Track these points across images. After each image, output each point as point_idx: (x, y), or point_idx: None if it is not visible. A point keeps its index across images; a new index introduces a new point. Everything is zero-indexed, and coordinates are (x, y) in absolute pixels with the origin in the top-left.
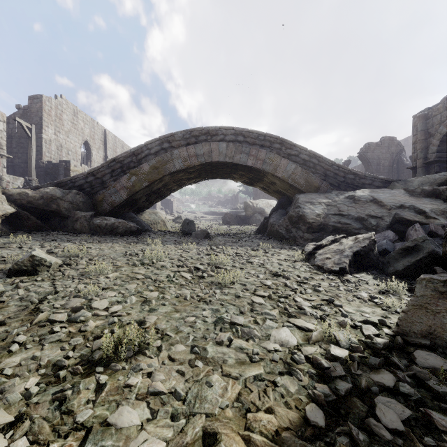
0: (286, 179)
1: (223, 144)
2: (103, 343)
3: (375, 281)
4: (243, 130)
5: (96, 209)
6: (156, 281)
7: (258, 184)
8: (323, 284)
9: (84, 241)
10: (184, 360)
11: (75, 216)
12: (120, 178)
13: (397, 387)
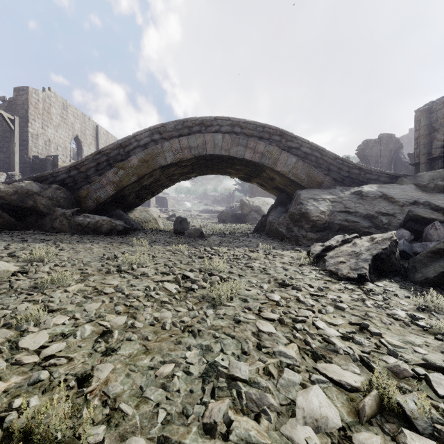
0: (286, 174)
1: (219, 135)
2: None
3: (404, 292)
4: (240, 121)
5: (80, 205)
6: (129, 296)
7: (256, 179)
8: (343, 297)
9: (60, 241)
10: None
11: (54, 213)
12: (106, 172)
13: None
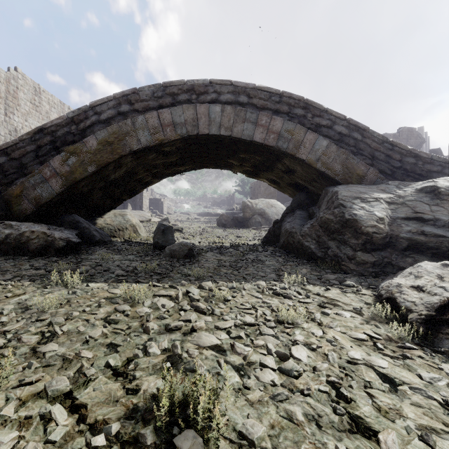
0: (313, 163)
1: (216, 107)
2: None
3: None
4: (247, 87)
5: (10, 208)
6: None
7: (266, 174)
8: None
9: None
10: None
11: None
12: (50, 159)
13: None
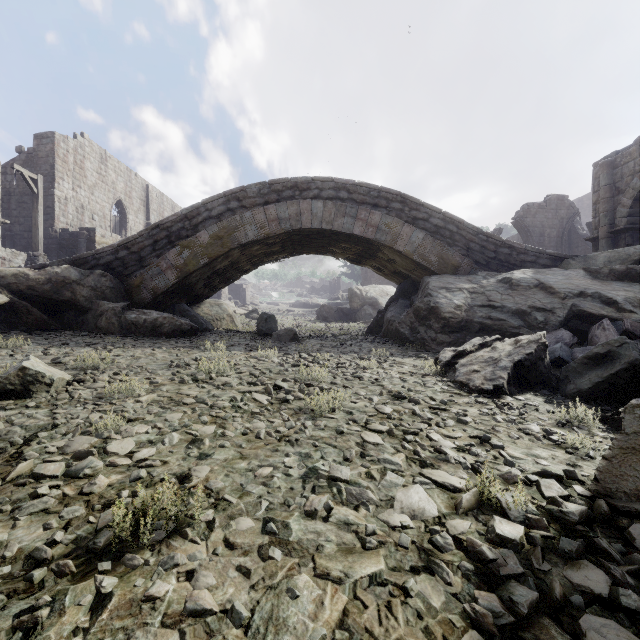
0: (410, 255)
1: (318, 202)
2: (115, 517)
3: (548, 407)
4: (347, 183)
5: (131, 298)
6: (213, 407)
7: (369, 261)
8: (470, 411)
9: (111, 345)
10: (250, 546)
11: (98, 308)
12: (166, 253)
13: (616, 597)
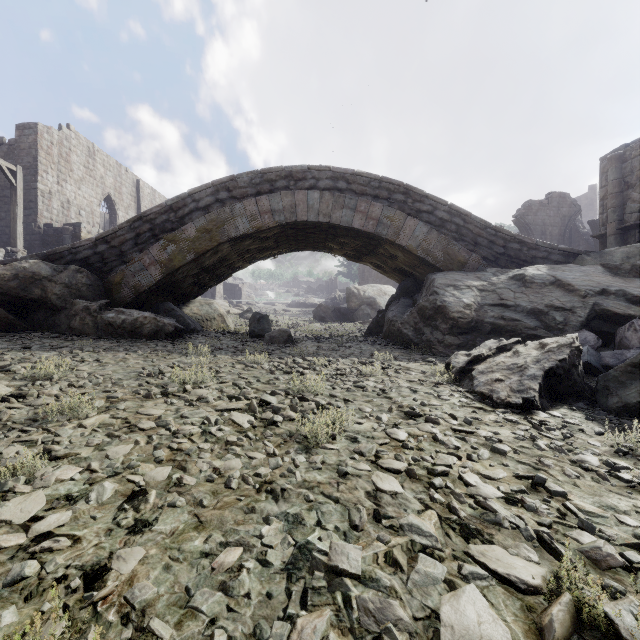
0: (413, 250)
1: (315, 193)
2: None
3: (593, 425)
4: (346, 172)
5: (111, 296)
6: (176, 434)
7: (369, 258)
8: (502, 434)
9: (79, 349)
10: None
11: (72, 307)
12: (149, 247)
13: None
